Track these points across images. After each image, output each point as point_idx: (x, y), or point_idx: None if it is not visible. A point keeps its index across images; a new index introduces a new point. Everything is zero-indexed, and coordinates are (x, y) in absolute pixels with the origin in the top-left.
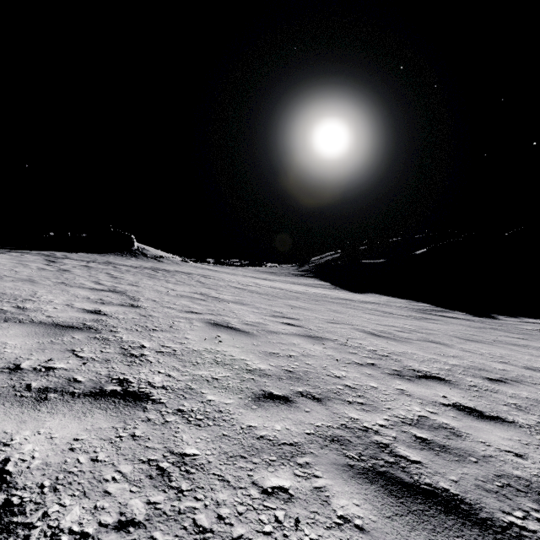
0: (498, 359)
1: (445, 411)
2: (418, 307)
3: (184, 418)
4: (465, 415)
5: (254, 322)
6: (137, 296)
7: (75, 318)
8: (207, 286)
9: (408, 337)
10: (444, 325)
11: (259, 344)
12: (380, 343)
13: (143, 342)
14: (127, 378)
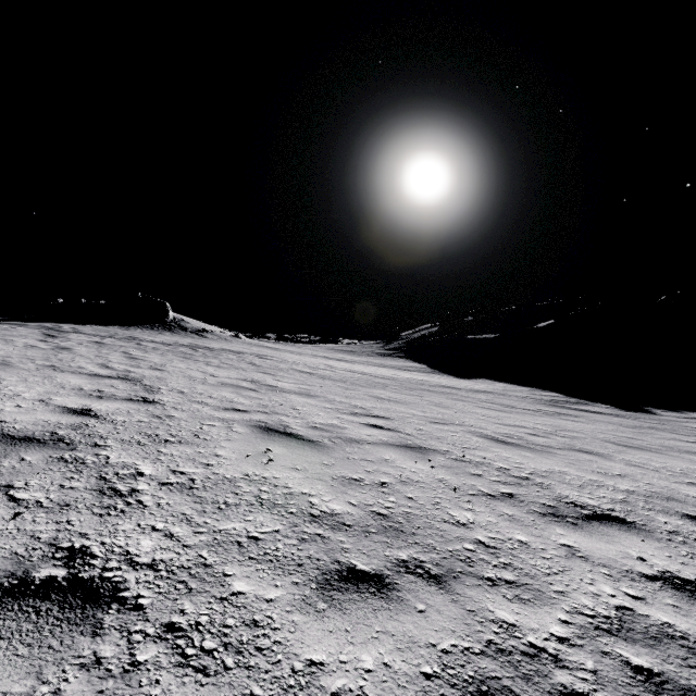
0: (683, 479)
1: (654, 592)
2: (546, 398)
3: (175, 651)
4: (691, 601)
5: (325, 425)
6: (156, 385)
7: (43, 423)
8: (263, 370)
9: (547, 443)
10: (587, 423)
11: (332, 463)
12: (512, 456)
13: (142, 464)
14: (88, 546)
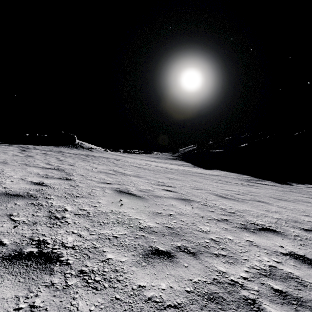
0: (303, 213)
1: (286, 260)
2: (244, 178)
3: (84, 281)
4: (301, 263)
5: (145, 189)
6: (71, 172)
7: (23, 188)
8: (118, 165)
9: (243, 198)
10: (262, 189)
11: (148, 206)
12: (227, 203)
13: (66, 206)
14: (46, 239)
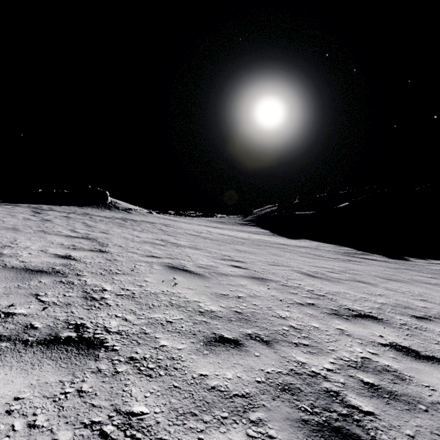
0: (418, 297)
1: (384, 351)
2: (343, 251)
3: (135, 368)
4: (403, 356)
5: (206, 265)
6: (105, 242)
7: (46, 263)
8: (168, 233)
9: (339, 277)
10: (366, 266)
11: (211, 286)
12: (316, 284)
13: (105, 285)
14: (84, 323)
